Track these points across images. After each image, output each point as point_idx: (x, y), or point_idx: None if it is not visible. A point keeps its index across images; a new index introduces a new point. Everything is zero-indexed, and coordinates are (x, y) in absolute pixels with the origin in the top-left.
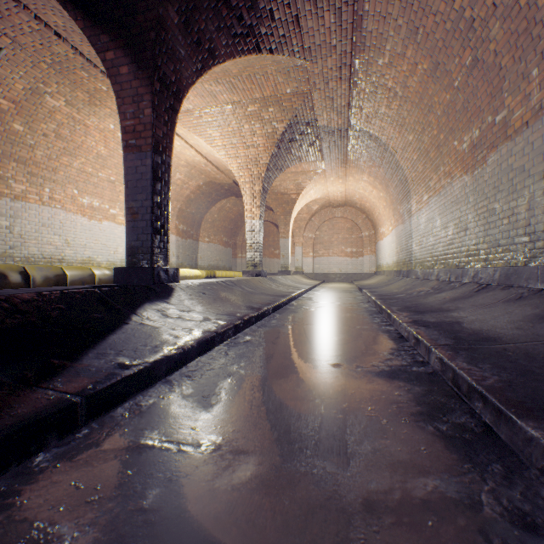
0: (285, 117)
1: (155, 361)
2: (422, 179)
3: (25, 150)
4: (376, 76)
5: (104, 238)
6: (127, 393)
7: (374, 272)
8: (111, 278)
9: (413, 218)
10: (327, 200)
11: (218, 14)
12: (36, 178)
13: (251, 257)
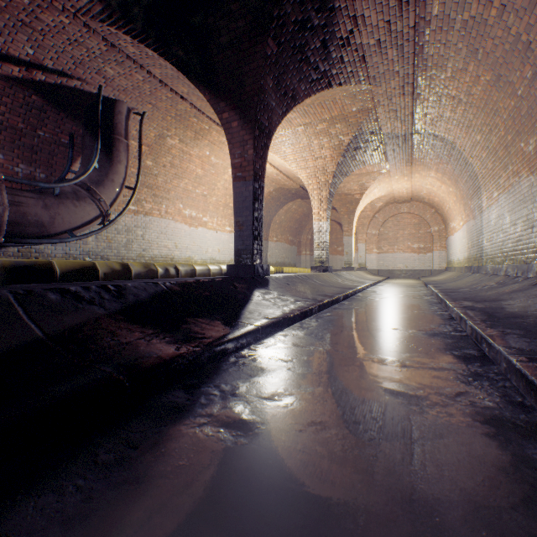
0: (350, 131)
1: (283, 317)
2: (491, 176)
3: (152, 178)
4: (438, 88)
5: (198, 241)
6: (273, 331)
7: (444, 268)
8: (219, 272)
9: (483, 213)
10: (392, 196)
11: (299, 70)
12: (158, 198)
13: (318, 254)
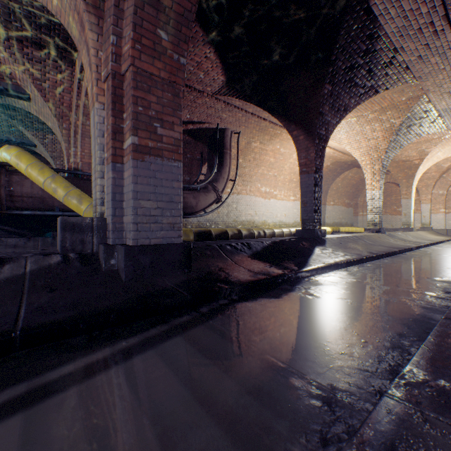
0: (401, 114)
1: (333, 264)
2: None
3: (242, 170)
4: None
5: (270, 209)
6: (327, 270)
7: None
8: (289, 233)
9: None
10: None
11: (349, 92)
12: (245, 182)
13: (371, 218)
